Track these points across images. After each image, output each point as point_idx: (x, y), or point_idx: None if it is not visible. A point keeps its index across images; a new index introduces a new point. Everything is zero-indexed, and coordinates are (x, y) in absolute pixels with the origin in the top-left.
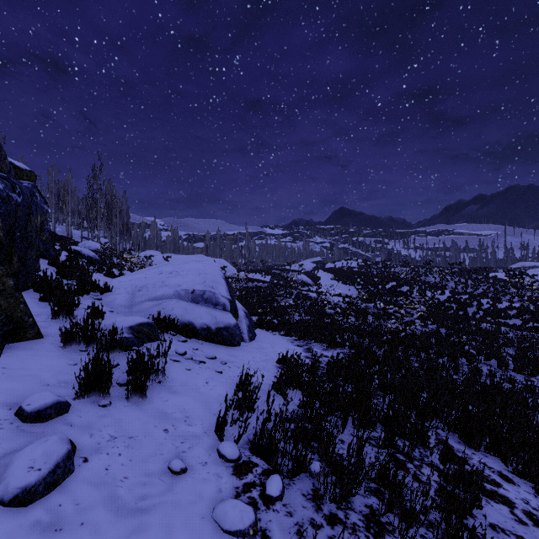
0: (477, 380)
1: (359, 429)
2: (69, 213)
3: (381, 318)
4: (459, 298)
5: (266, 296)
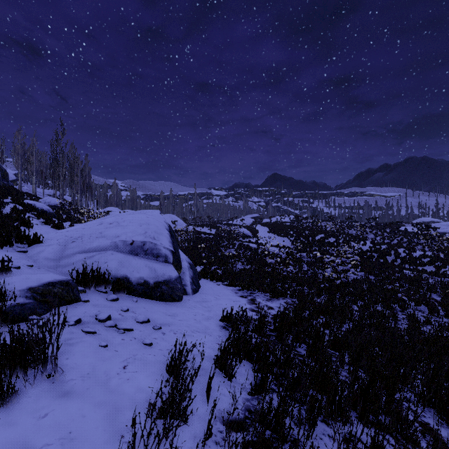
0: (418, 329)
1: (340, 443)
2: (34, 172)
3: (315, 266)
4: (379, 248)
5: (211, 246)
